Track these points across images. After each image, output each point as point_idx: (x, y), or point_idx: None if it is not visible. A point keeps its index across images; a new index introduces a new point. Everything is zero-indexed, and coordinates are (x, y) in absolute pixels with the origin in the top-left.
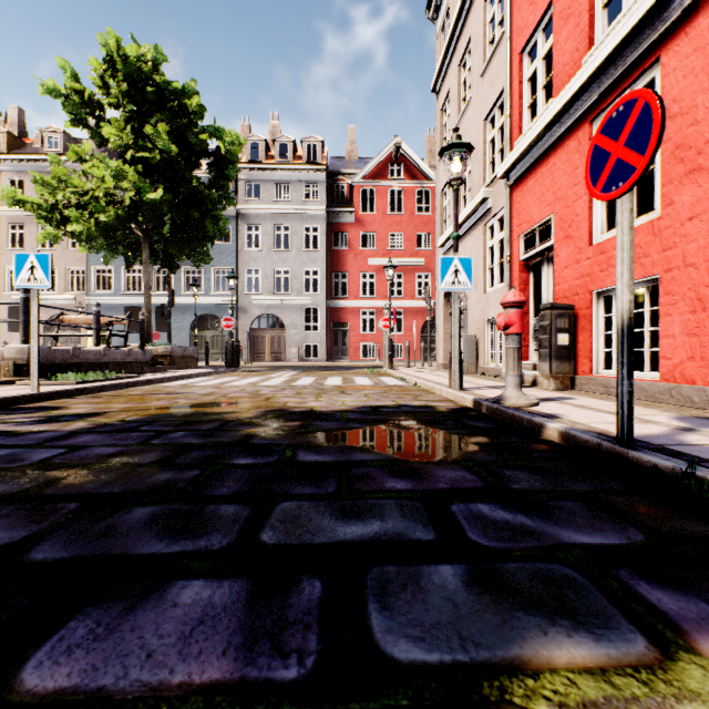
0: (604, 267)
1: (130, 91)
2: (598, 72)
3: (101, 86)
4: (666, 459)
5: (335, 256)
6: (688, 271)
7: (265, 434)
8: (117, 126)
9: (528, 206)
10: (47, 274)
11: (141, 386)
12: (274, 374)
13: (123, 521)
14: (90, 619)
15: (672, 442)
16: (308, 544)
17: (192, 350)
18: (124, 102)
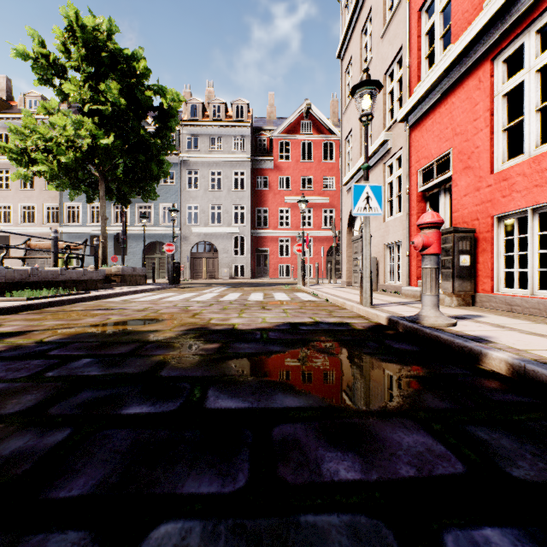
0: (506, 193)
1: (88, 56)
2: (503, 10)
3: (63, 51)
4: None
5: (258, 195)
6: None
7: (177, 362)
8: (76, 83)
9: (427, 143)
10: None
11: (88, 301)
12: (206, 290)
13: None
14: None
15: None
16: None
17: (140, 270)
18: (83, 65)
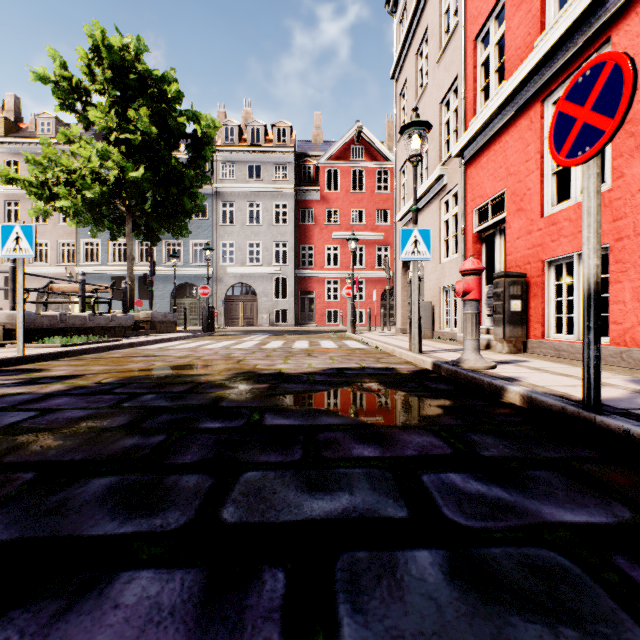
0: (555, 237)
1: (114, 78)
2: (550, 54)
3: (87, 74)
4: (637, 425)
5: (302, 230)
6: (639, 240)
7: (234, 397)
8: (102, 110)
9: (482, 182)
10: (31, 244)
11: (122, 349)
12: (246, 338)
13: (78, 494)
14: (13, 627)
15: (636, 406)
16: (272, 523)
17: (171, 316)
18: (109, 88)
